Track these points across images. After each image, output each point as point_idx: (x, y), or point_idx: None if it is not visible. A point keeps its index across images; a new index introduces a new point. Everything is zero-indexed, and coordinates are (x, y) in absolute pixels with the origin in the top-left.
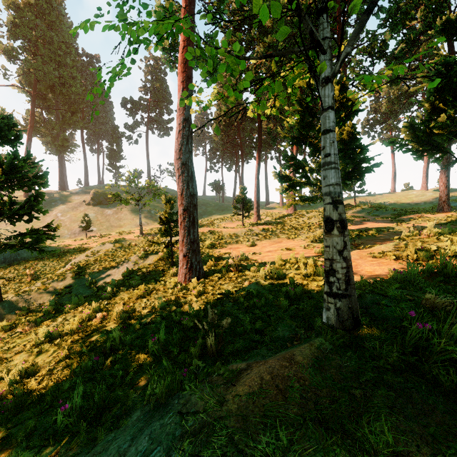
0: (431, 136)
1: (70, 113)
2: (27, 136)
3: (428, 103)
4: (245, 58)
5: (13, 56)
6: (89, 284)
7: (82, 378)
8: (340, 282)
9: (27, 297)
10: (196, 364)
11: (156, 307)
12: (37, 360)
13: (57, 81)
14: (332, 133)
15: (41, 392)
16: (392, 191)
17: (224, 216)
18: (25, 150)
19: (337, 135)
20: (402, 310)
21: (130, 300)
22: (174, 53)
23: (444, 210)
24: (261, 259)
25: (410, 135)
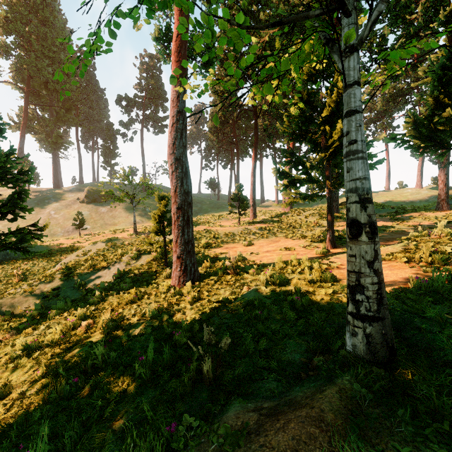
0: (435, 131)
1: (64, 110)
2: (20, 132)
3: (432, 98)
4: (249, 27)
5: (5, 52)
6: (78, 286)
7: (56, 406)
8: (370, 301)
9: (11, 300)
10: (187, 422)
11: (147, 315)
12: (11, 377)
13: (51, 78)
14: (358, 115)
15: (8, 423)
16: (386, 189)
17: (220, 213)
18: (18, 147)
19: (340, 129)
20: (450, 337)
21: (119, 306)
22: (168, 44)
23: (443, 208)
24: (260, 260)
25: (412, 131)
